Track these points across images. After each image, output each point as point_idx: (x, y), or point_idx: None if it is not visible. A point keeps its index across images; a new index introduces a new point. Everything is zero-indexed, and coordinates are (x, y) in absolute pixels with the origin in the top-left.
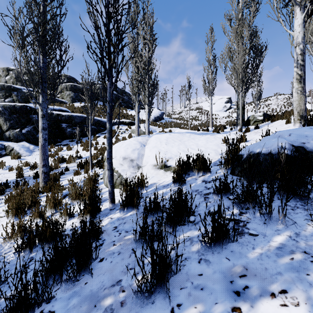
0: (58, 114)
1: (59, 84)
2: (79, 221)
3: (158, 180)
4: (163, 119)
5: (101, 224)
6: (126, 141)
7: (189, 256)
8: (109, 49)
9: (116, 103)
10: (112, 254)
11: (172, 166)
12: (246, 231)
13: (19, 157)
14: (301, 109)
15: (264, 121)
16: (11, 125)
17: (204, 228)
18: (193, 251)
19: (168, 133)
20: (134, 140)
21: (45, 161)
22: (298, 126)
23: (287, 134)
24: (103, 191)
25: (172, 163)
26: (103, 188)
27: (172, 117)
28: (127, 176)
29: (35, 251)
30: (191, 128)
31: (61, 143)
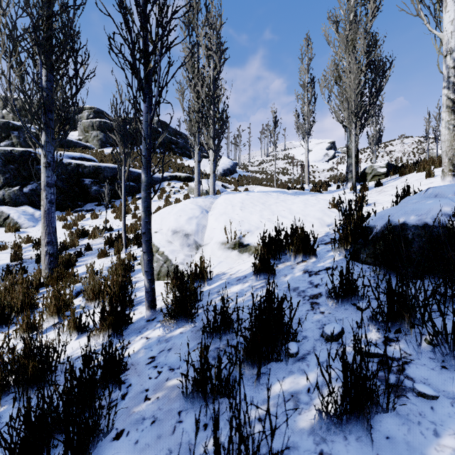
0: (78, 165)
1: (73, 116)
2: (81, 354)
3: (229, 267)
4: (236, 172)
5: (129, 350)
6: (179, 204)
7: (293, 441)
8: (146, 47)
9: (166, 149)
10: (141, 422)
11: (251, 244)
12: (408, 385)
13: (18, 229)
14: None
15: (388, 175)
16: (7, 181)
17: (318, 370)
18: (303, 428)
19: (245, 192)
20: (191, 202)
21: (50, 235)
22: (449, 181)
23: (451, 192)
24: (140, 285)
25: (252, 239)
26: (141, 280)
27: (249, 169)
28: (179, 261)
29: (6, 403)
30: (278, 186)
31: (83, 207)
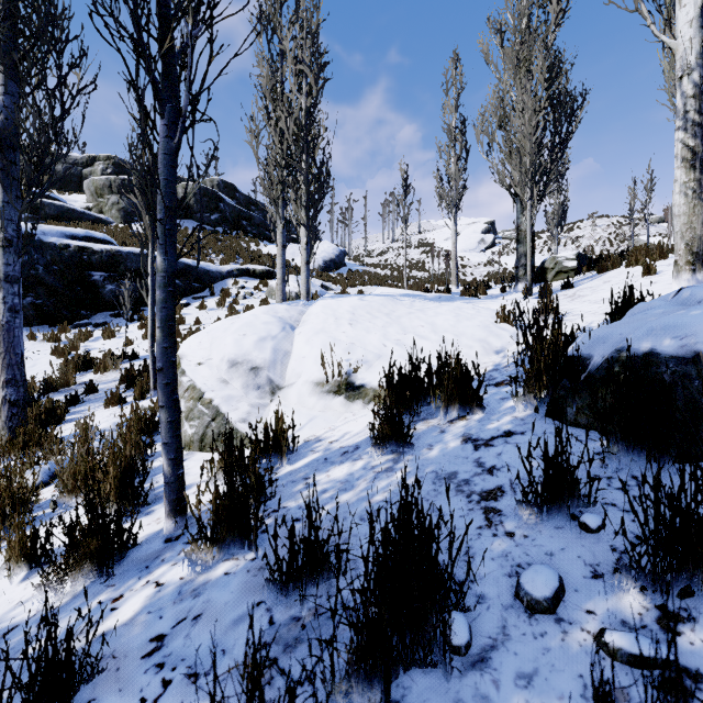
0: (82, 248)
1: (57, 158)
2: None
3: (329, 428)
4: (345, 265)
5: (116, 616)
6: (245, 314)
7: None
8: (166, 10)
9: (233, 227)
10: None
11: (368, 385)
12: None
13: None
14: (697, 237)
15: (579, 272)
16: None
17: (521, 701)
18: None
19: (358, 295)
20: (266, 312)
21: (12, 369)
22: (686, 280)
23: None
24: None
25: (369, 376)
26: None
27: (365, 262)
28: (240, 417)
29: None
30: (411, 288)
31: (89, 319)
